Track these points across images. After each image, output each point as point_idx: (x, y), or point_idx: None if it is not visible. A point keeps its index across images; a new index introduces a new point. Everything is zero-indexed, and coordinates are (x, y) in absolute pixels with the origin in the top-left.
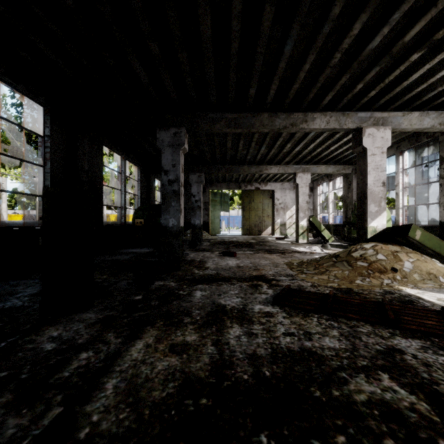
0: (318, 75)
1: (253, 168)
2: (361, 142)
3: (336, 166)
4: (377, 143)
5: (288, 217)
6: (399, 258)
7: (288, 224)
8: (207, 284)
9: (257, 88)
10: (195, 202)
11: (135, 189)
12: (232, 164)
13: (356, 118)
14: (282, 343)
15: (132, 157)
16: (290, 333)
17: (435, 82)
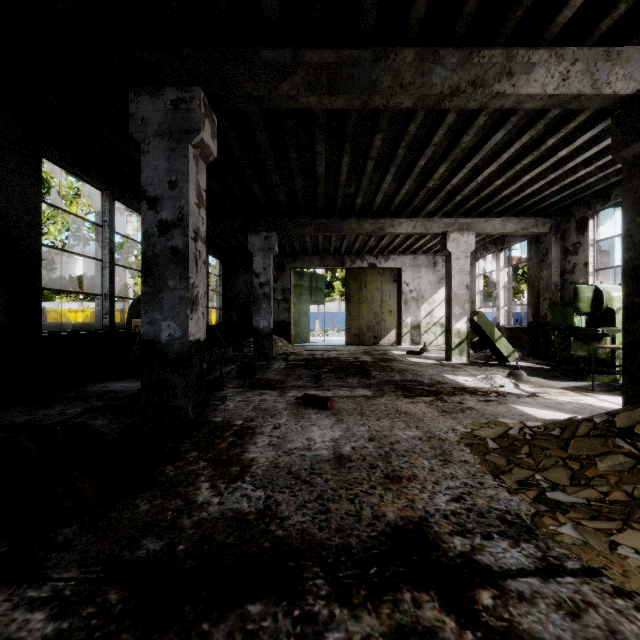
0: None
1: (367, 224)
2: None
3: (522, 219)
4: None
5: (425, 314)
6: None
7: (425, 326)
8: None
9: None
10: (260, 287)
11: None
12: (327, 216)
13: (637, 65)
14: None
15: (133, 198)
16: None
17: None
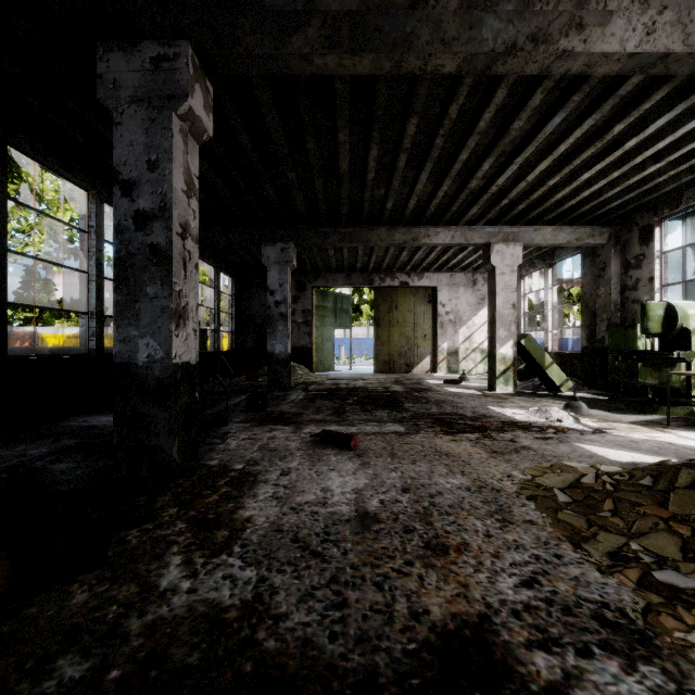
0: None
1: (399, 234)
2: None
3: (576, 228)
4: None
5: (463, 339)
6: None
7: (463, 352)
8: None
9: None
10: (275, 306)
11: None
12: (353, 225)
13: None
14: None
15: None
16: None
17: None
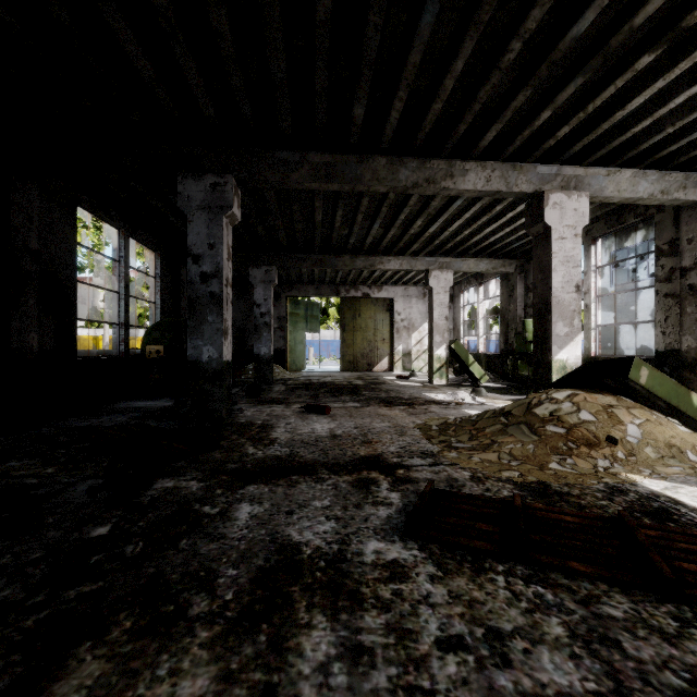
0: (476, 88)
1: (360, 261)
2: (541, 216)
3: (492, 260)
4: (567, 219)
5: (416, 342)
6: (618, 418)
7: (416, 353)
8: (266, 484)
9: (367, 107)
10: (261, 317)
11: (150, 291)
12: (324, 252)
13: (534, 175)
14: (440, 687)
15: (143, 234)
16: (453, 639)
17: (662, 119)
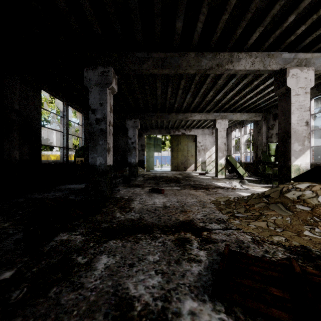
0: (249, 2)
1: (180, 116)
2: (284, 83)
3: (249, 113)
4: (300, 83)
5: (208, 156)
6: None
7: (208, 162)
8: (121, 239)
9: (183, 22)
10: (131, 144)
11: (80, 132)
12: (162, 112)
13: (280, 59)
14: None
15: (76, 104)
16: None
17: None
